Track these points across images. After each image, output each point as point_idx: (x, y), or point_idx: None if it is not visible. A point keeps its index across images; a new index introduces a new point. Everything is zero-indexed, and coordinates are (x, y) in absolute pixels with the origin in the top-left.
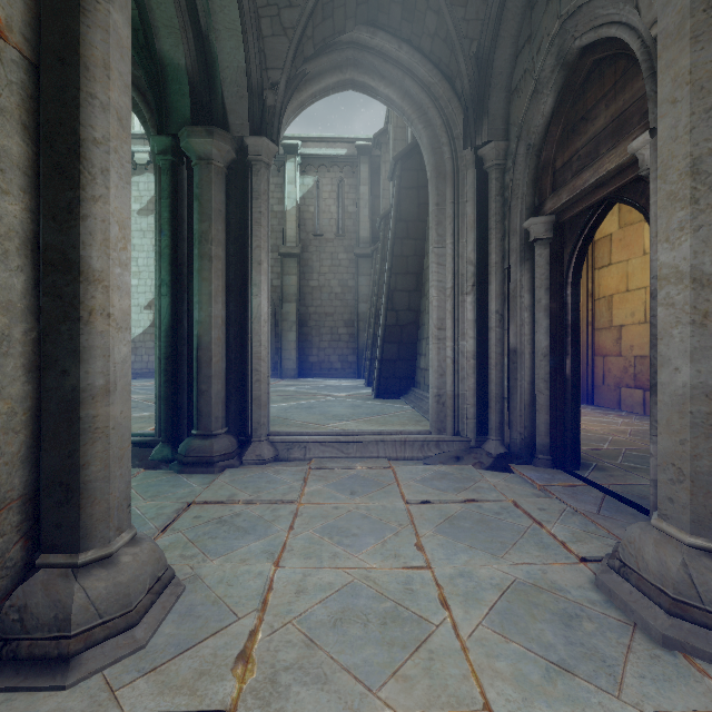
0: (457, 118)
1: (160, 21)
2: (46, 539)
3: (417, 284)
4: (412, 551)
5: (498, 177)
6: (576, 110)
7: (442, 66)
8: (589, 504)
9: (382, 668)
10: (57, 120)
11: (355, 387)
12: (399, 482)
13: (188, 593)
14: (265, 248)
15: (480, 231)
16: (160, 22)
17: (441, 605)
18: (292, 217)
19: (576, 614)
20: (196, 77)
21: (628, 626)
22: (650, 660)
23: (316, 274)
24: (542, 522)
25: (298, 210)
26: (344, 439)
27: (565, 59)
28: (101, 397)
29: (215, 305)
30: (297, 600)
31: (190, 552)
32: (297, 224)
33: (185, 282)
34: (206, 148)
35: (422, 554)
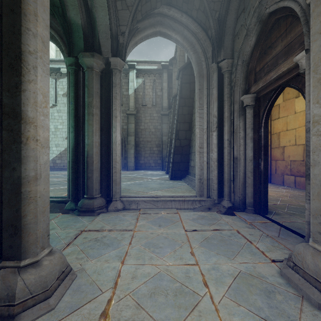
0: (209, 48)
1: (69, 3)
2: (4, 253)
3: (189, 127)
4: (188, 256)
5: (228, 76)
6: (266, 43)
7: (202, 24)
8: (273, 232)
9: (175, 320)
10: (10, 41)
11: (161, 175)
12: (182, 220)
13: (78, 278)
14: (118, 110)
15: (219, 102)
16: (69, 3)
17: (204, 285)
18: (132, 97)
19: (272, 290)
20: (86, 29)
21: (299, 297)
22: (312, 317)
23: (143, 123)
24: (251, 241)
25: (135, 94)
26: (155, 200)
27: (261, 18)
28: (33, 181)
29: (95, 136)
30: (132, 282)
31: (81, 256)
32: (134, 100)
33: (81, 125)
34: (91, 63)
35: (193, 257)
